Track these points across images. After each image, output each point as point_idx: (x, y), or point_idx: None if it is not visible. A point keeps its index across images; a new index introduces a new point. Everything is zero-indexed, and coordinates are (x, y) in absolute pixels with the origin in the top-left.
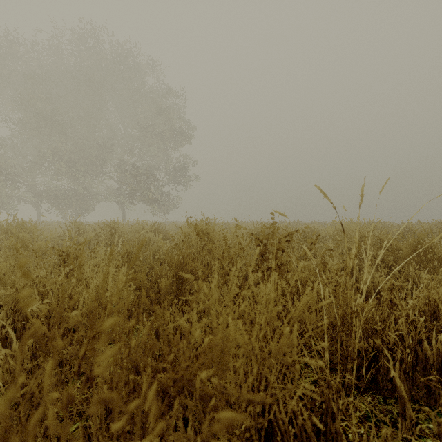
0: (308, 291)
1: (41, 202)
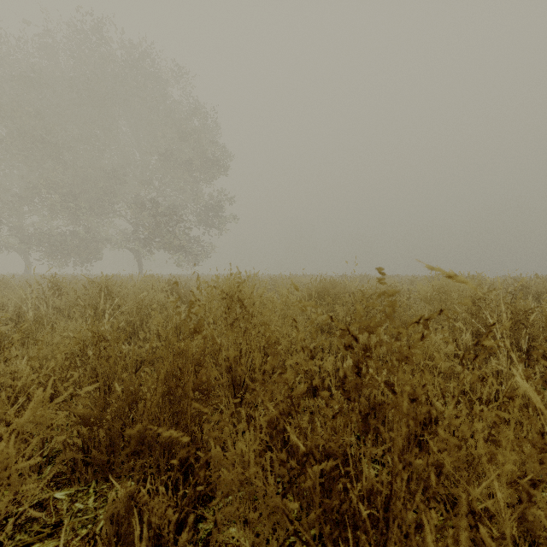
0: None
1: (29, 249)
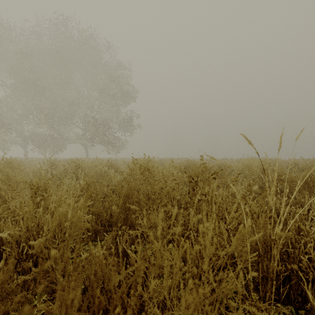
0: (241, 228)
1: (27, 144)
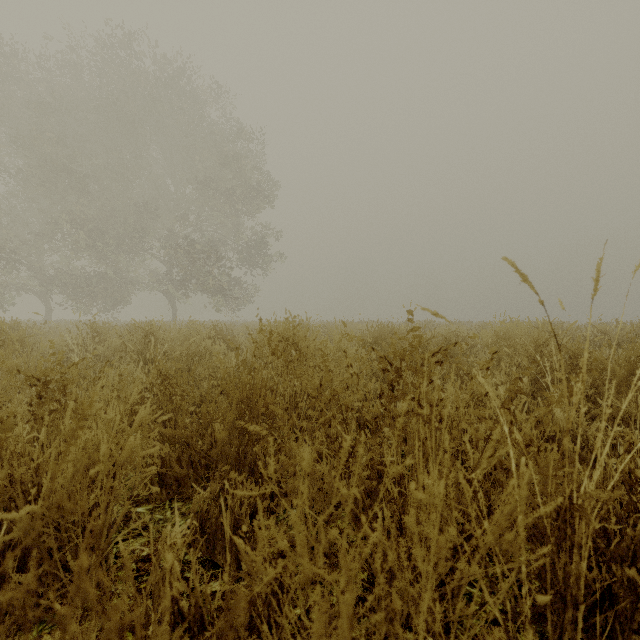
0: (510, 487)
1: (50, 292)
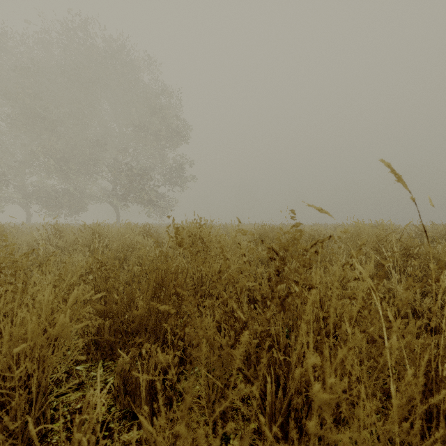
0: (408, 378)
1: (30, 203)
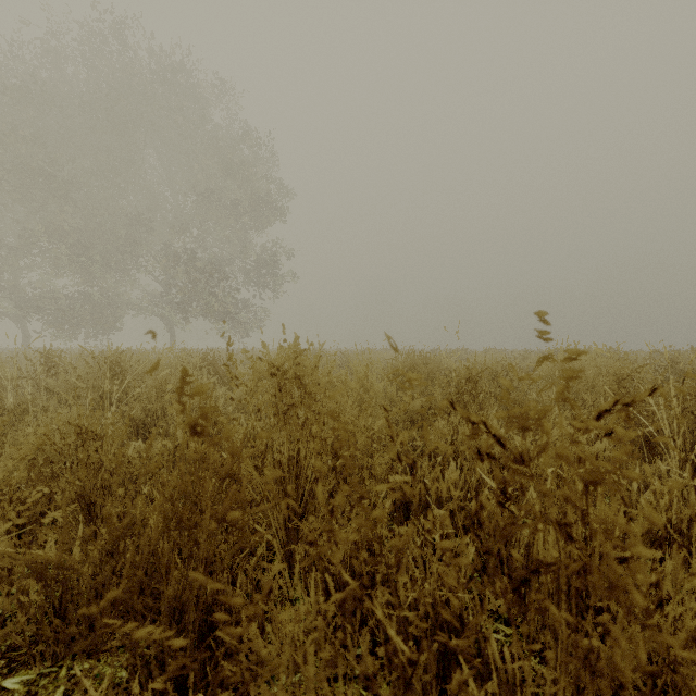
0: None
1: (26, 315)
